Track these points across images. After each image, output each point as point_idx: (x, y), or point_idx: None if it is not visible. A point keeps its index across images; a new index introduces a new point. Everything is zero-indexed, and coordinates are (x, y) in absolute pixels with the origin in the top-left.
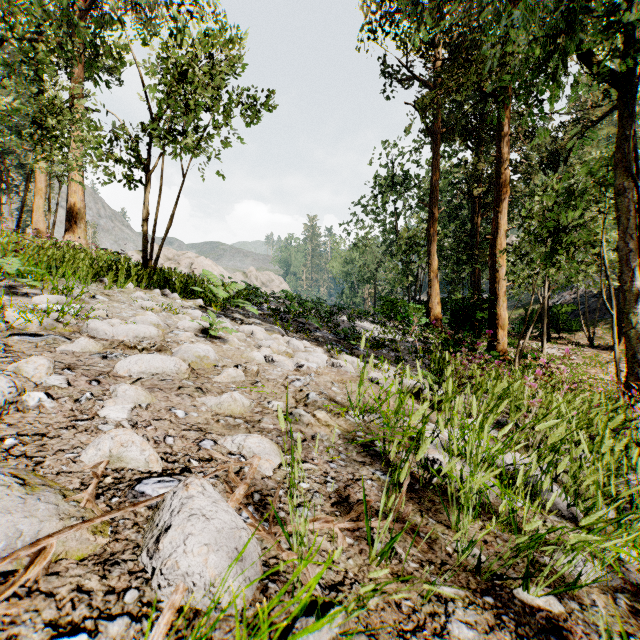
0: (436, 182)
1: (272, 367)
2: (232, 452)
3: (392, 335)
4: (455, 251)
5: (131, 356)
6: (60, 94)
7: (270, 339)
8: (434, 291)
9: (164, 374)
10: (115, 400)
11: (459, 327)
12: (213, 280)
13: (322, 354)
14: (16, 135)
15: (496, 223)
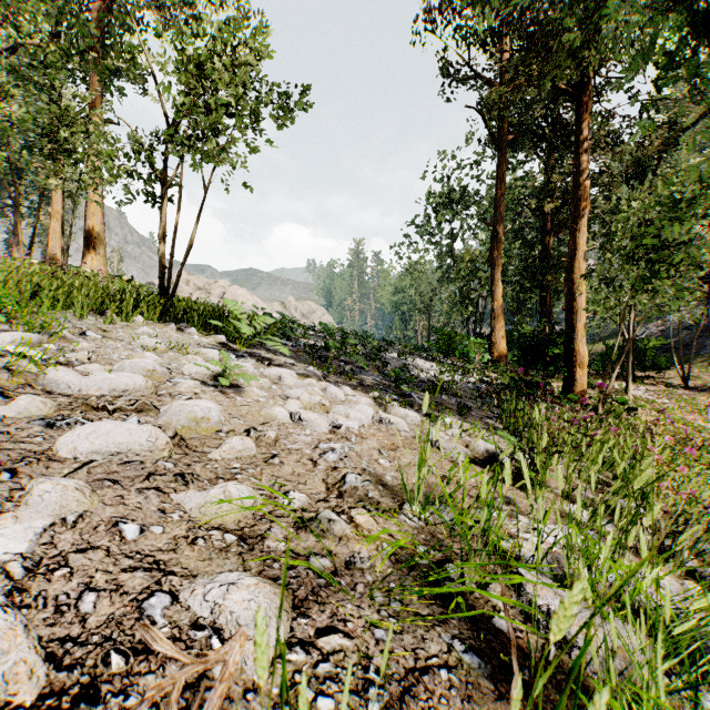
0: (500, 197)
1: (299, 429)
2: (199, 621)
3: (450, 375)
4: (522, 277)
5: (84, 425)
6: (74, 103)
7: (302, 386)
8: (498, 323)
9: (130, 453)
10: (19, 513)
11: (529, 365)
12: (235, 312)
13: (367, 407)
14: (34, 154)
15: (573, 243)
